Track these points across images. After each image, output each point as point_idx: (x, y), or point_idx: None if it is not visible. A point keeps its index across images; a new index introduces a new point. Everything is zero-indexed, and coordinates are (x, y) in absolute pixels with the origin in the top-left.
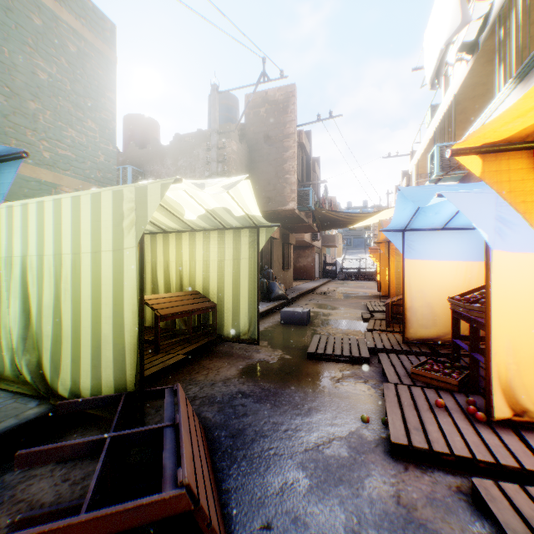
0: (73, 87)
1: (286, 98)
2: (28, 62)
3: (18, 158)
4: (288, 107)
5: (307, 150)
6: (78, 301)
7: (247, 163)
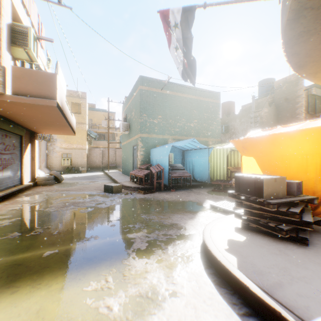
0: (211, 116)
1: (296, 78)
2: (203, 115)
3: (213, 148)
4: (297, 82)
5: (318, 95)
6: (217, 166)
7: (274, 113)
